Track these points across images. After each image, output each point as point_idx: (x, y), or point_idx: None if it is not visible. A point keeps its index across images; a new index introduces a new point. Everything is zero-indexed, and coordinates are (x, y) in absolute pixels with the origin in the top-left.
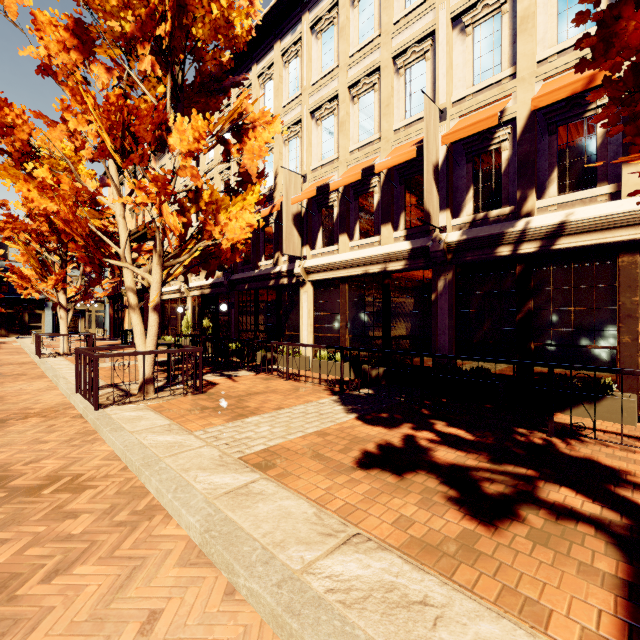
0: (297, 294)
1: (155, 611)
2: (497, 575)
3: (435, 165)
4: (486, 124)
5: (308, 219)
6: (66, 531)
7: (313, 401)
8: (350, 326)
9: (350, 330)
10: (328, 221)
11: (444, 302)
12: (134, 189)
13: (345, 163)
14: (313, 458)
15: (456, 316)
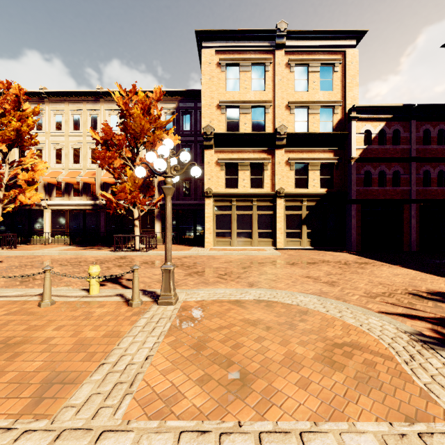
0: (42, 213)
1: (58, 256)
2: (99, 251)
3: (100, 182)
4: (112, 179)
5: (49, 185)
6: (32, 257)
7: (62, 246)
8: (70, 226)
9: (70, 228)
10: (59, 187)
11: (103, 219)
12: (1, 187)
13: (68, 169)
14: (71, 250)
15: (106, 223)
